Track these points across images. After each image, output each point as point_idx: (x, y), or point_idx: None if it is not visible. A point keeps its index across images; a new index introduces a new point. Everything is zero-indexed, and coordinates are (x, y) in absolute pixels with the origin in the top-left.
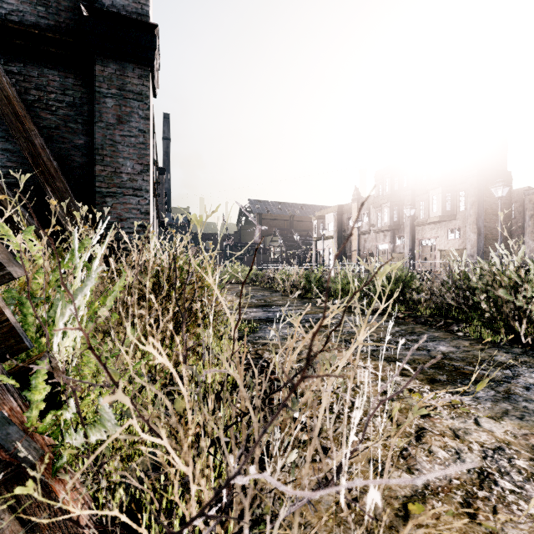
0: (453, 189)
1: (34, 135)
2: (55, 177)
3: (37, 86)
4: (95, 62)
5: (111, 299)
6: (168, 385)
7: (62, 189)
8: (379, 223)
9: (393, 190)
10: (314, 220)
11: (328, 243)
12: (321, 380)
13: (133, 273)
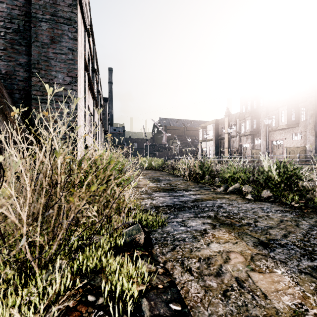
0: (296, 106)
1: None
2: None
3: None
4: None
5: None
6: None
7: None
8: (243, 130)
9: (253, 108)
10: (199, 129)
11: (209, 143)
12: None
13: None
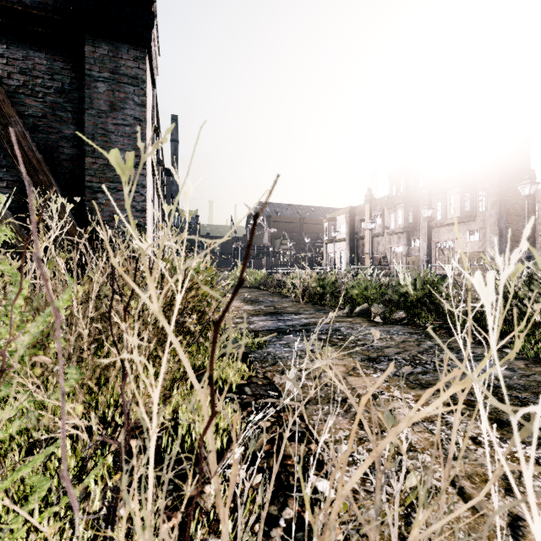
0: (472, 189)
1: (14, 122)
2: (38, 169)
3: (21, 70)
4: (85, 42)
5: (38, 321)
6: (142, 434)
7: (46, 183)
8: (393, 224)
9: (408, 190)
10: (324, 222)
11: (339, 245)
12: (350, 421)
13: (102, 279)
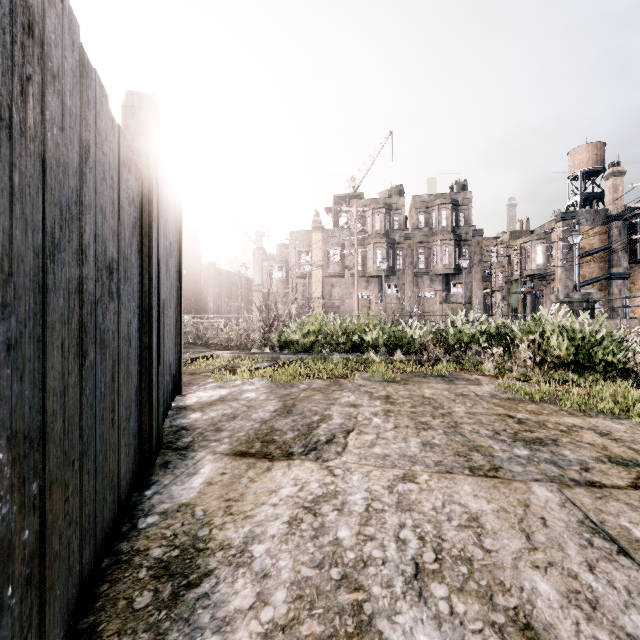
0: None
1: None
2: None
3: None
4: None
5: None
6: None
7: None
8: None
9: None
10: None
11: None
12: None
13: None
